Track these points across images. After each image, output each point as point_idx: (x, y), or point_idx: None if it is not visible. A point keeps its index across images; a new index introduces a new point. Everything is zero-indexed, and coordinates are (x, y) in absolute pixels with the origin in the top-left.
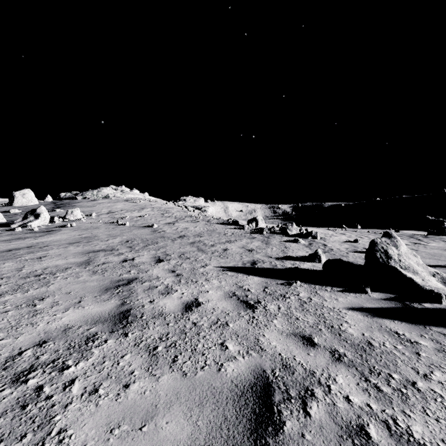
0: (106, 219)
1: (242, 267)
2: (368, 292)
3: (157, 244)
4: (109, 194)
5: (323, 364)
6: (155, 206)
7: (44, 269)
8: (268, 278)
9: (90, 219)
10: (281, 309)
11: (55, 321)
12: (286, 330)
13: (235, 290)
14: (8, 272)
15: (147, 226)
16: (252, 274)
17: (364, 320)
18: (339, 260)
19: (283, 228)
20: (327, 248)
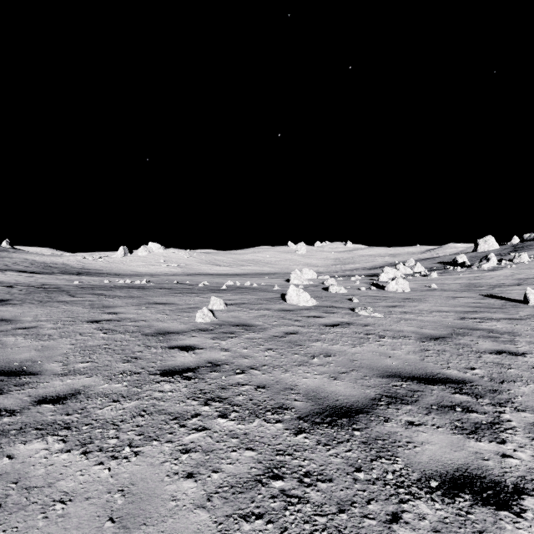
0: None
1: None
2: None
3: None
4: None
5: None
6: None
7: (477, 282)
8: None
9: None
10: None
11: (473, 288)
12: None
13: None
14: (465, 281)
15: None
16: None
17: None
18: None
19: None
20: None
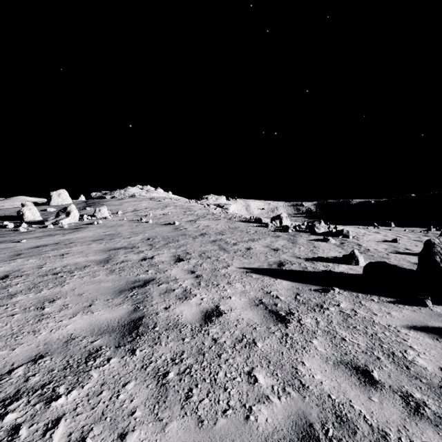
0: (131, 216)
1: (267, 268)
2: (429, 305)
3: (178, 242)
4: (135, 193)
5: (396, 419)
6: (177, 204)
7: (64, 267)
8: (299, 282)
9: (116, 217)
10: (320, 325)
11: (59, 329)
12: (332, 356)
13: (261, 297)
14: (29, 270)
15: (169, 223)
16: (280, 278)
17: (436, 346)
18: (383, 263)
19: (309, 226)
20: (362, 248)
